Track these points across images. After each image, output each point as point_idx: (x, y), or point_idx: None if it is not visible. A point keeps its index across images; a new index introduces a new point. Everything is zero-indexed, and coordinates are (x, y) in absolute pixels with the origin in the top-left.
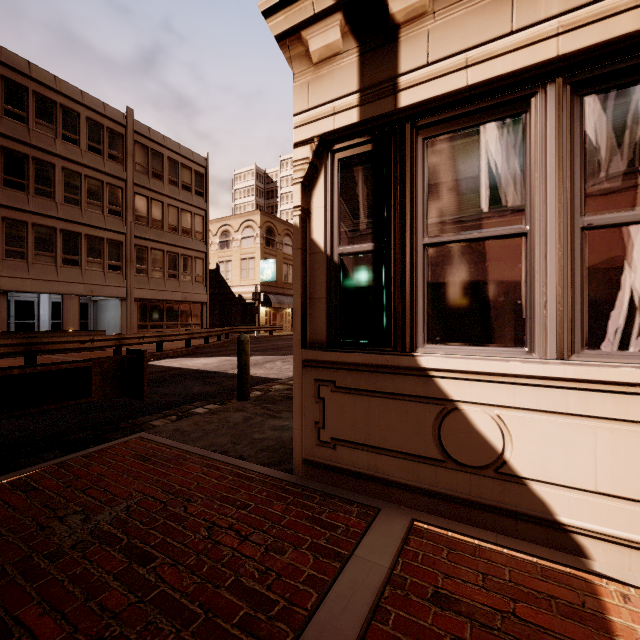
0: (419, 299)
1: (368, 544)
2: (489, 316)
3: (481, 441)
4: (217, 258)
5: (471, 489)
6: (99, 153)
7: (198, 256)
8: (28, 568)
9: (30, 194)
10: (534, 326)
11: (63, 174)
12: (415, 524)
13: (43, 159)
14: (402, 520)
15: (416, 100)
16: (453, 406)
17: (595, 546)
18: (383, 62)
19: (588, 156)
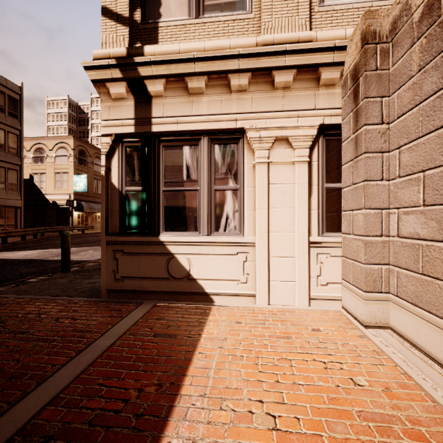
0: (161, 213)
1: (135, 312)
2: (186, 220)
3: (182, 268)
4: (31, 170)
5: (179, 287)
6: None
7: (12, 168)
8: None
9: None
10: (200, 224)
11: None
12: (157, 304)
13: None
14: (152, 304)
15: (159, 130)
16: (173, 256)
17: (216, 298)
18: (145, 110)
19: (216, 165)
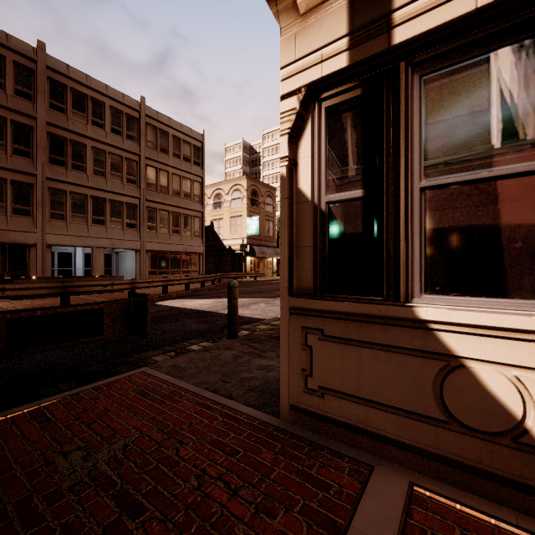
0: (415, 246)
1: (366, 512)
2: (502, 264)
3: (494, 404)
4: (211, 216)
5: (481, 456)
6: (119, 134)
7: (196, 215)
8: (26, 510)
9: (68, 169)
10: None
11: (92, 152)
12: (415, 490)
13: (78, 141)
14: (399, 483)
15: (413, 34)
16: (458, 363)
17: None
18: None
19: None
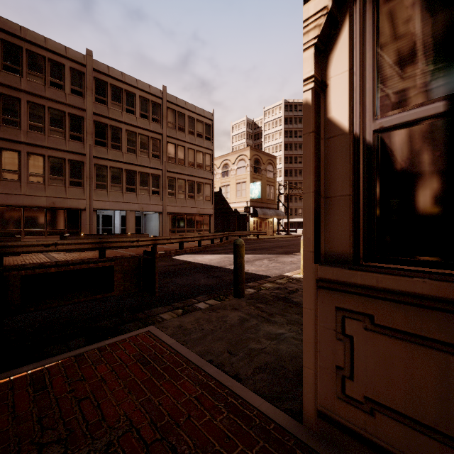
0: None
1: None
2: None
3: None
4: (220, 183)
5: None
6: (146, 118)
7: (207, 182)
8: None
9: (108, 148)
10: None
11: (126, 134)
12: None
13: (115, 126)
14: None
15: None
16: None
17: None
18: None
19: None
